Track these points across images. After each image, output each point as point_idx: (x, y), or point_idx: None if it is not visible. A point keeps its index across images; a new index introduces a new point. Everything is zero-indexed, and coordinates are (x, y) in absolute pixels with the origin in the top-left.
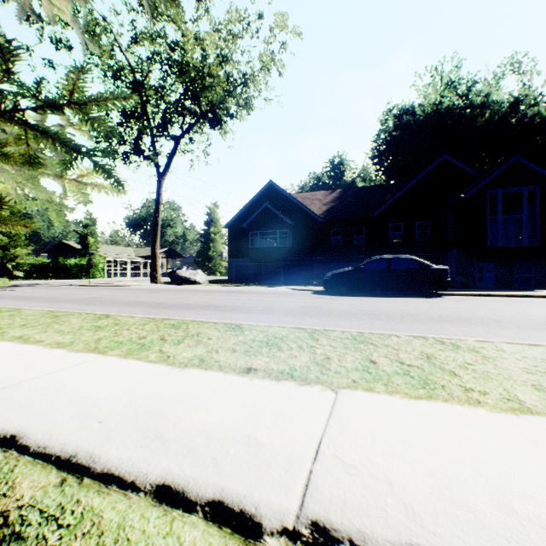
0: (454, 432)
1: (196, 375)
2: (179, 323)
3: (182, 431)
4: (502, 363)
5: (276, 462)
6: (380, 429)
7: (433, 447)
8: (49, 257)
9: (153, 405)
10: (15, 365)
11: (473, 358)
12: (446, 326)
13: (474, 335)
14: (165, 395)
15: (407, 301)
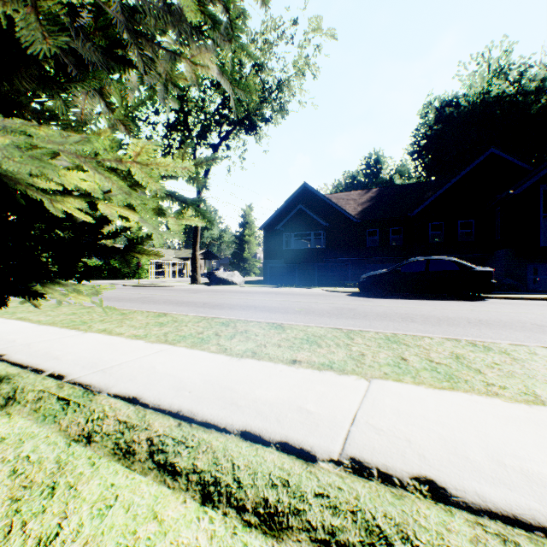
0: (468, 413)
1: (252, 364)
2: (227, 322)
3: (250, 401)
4: (530, 364)
5: (323, 424)
6: (404, 408)
7: (448, 422)
8: (101, 259)
9: (224, 383)
10: (112, 351)
11: (501, 359)
12: (484, 330)
13: (512, 339)
14: (231, 377)
15: (446, 304)
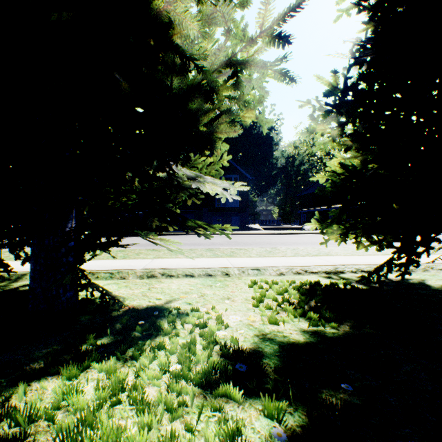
0: None
1: None
2: None
3: None
4: None
5: None
6: None
7: None
8: None
9: None
10: None
11: None
12: None
13: None
14: None
15: (132, 238)
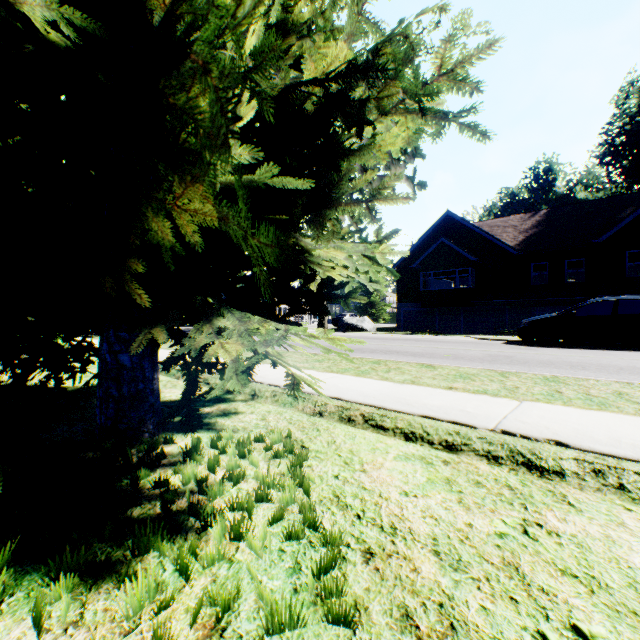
0: (606, 422)
1: (413, 387)
2: (377, 361)
3: (421, 404)
4: None
5: (480, 417)
6: (549, 416)
7: (584, 424)
8: None
9: (396, 395)
10: None
11: None
12: None
13: None
14: (400, 393)
15: (639, 355)
